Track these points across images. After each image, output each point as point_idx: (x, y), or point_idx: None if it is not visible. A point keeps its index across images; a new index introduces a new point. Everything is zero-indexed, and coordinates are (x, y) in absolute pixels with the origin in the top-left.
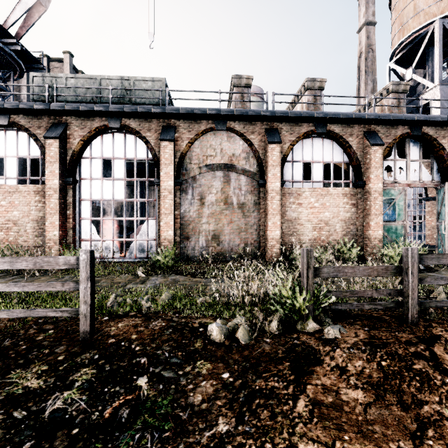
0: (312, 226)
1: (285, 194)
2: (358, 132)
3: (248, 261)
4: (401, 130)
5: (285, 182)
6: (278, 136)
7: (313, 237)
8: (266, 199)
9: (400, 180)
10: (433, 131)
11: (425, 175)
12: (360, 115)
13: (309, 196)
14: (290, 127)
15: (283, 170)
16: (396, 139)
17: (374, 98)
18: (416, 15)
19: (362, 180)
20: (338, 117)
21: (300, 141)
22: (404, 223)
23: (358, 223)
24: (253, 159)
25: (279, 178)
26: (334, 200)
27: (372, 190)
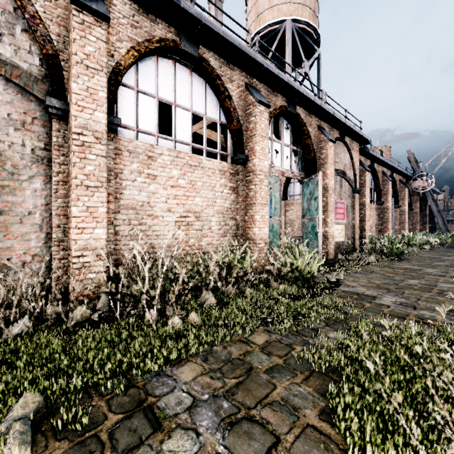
0: (175, 220)
1: (122, 151)
2: (239, 80)
3: (3, 318)
4: (280, 100)
5: (123, 127)
6: (103, 6)
7: (177, 241)
8: (69, 149)
9: (276, 166)
10: (304, 115)
11: (294, 165)
12: (246, 47)
13: (169, 164)
14: (133, 12)
15: (115, 95)
16: (276, 110)
17: (257, 39)
18: (271, 8)
19: (244, 154)
20: (218, 31)
21: (153, 56)
22: (280, 219)
23: (240, 217)
24: (27, 37)
25: (104, 104)
26: (208, 178)
27: (258, 169)
